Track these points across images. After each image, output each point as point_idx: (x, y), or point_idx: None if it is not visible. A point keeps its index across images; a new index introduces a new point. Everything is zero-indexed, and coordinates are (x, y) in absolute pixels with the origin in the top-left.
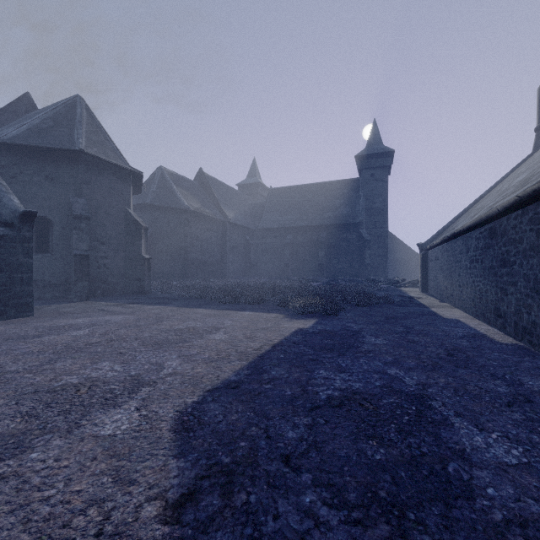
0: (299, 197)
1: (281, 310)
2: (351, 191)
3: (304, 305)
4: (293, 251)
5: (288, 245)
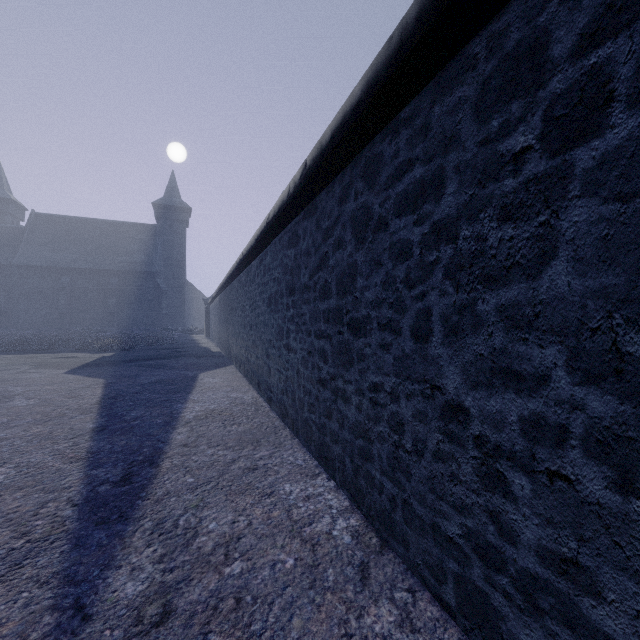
0: (80, 232)
1: (81, 351)
2: (148, 237)
3: (104, 345)
4: (72, 296)
5: (65, 290)
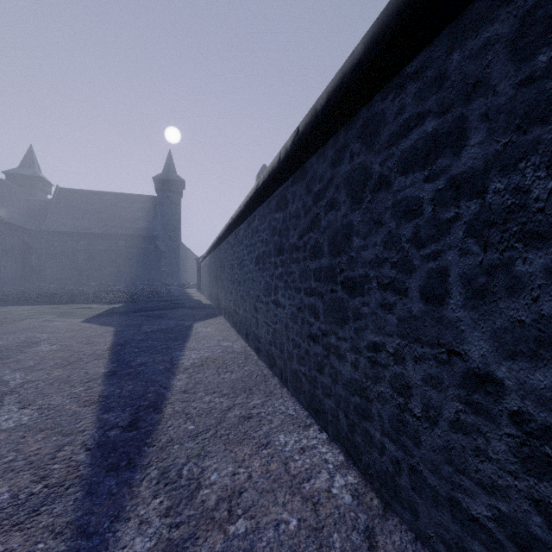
0: (94, 203)
1: (95, 302)
2: (149, 206)
3: (114, 297)
4: (88, 256)
5: (83, 251)
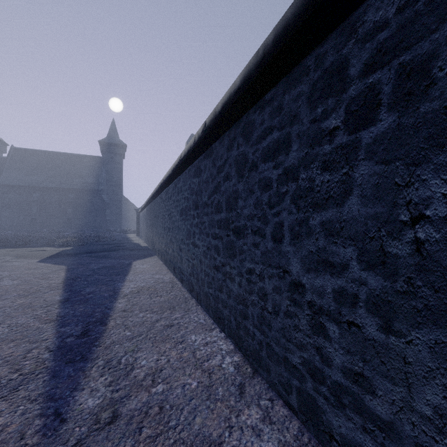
0: (46, 161)
1: (48, 246)
2: (95, 165)
3: (64, 241)
4: (40, 207)
5: (36, 202)
